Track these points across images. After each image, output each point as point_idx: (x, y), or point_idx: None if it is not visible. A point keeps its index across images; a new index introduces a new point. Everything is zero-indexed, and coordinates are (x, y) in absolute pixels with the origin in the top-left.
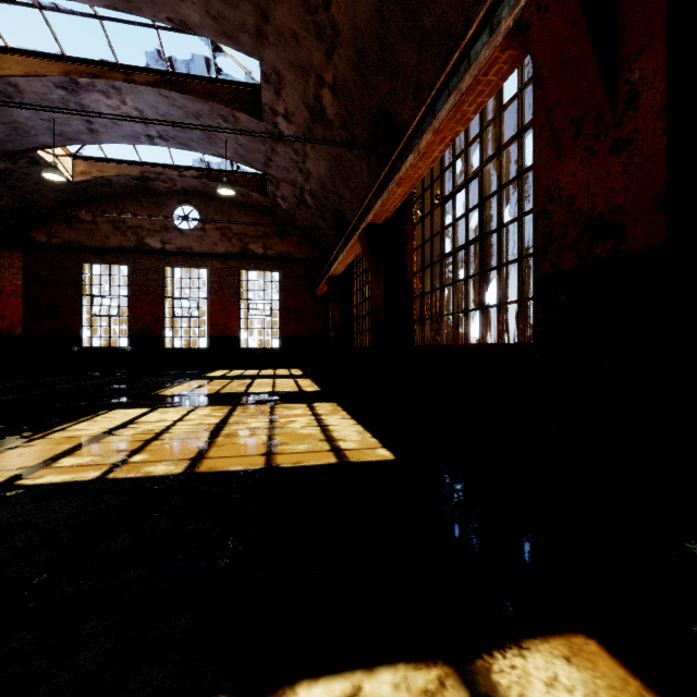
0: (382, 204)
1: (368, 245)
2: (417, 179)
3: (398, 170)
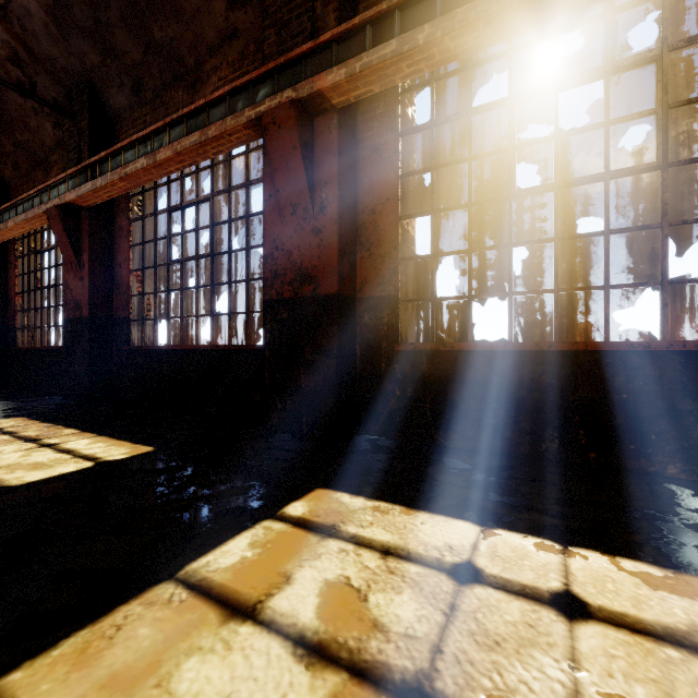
0: None
1: None
2: (11, 236)
3: None
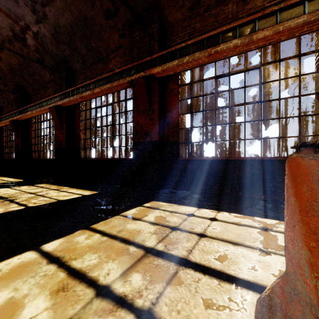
0: (20, 117)
1: (14, 126)
2: (32, 116)
3: (26, 111)
